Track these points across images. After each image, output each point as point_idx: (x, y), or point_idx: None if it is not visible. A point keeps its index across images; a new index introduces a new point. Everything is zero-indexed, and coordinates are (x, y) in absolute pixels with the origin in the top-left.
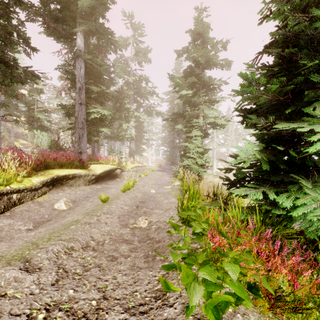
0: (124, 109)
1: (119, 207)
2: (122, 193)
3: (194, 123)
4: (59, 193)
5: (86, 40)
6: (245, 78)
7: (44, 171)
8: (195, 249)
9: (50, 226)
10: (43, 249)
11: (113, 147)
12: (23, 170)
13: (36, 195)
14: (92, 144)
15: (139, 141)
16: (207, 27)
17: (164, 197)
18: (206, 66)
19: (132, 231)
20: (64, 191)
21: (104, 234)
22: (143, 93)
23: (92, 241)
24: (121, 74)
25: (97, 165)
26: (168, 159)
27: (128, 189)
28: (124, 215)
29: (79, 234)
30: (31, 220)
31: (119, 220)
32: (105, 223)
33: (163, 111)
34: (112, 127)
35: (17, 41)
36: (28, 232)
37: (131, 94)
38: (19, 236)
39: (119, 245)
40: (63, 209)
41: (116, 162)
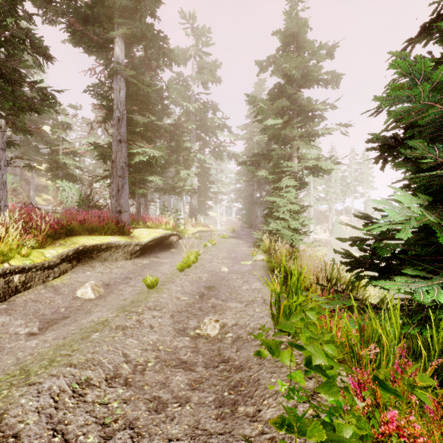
0: (182, 150)
1: (174, 297)
2: (179, 272)
3: (284, 167)
4: (87, 271)
5: (128, 50)
6: (403, 71)
7: (65, 239)
8: (311, 395)
9: (63, 329)
10: (33, 387)
11: (168, 203)
12: (31, 238)
13: (50, 275)
14: (136, 200)
15: (203, 195)
16: (304, 25)
17: (242, 279)
18: (302, 83)
19: (194, 343)
20: (94, 268)
21: (147, 349)
22: (209, 127)
23: (126, 363)
24: (179, 100)
25: (143, 230)
26: (245, 220)
27: (188, 267)
28: (181, 311)
29: (104, 350)
30: (37, 316)
31: (173, 321)
32: (149, 327)
33: (237, 152)
34: (166, 176)
35: (22, 44)
36: (29, 339)
37: (193, 128)
38: (12, 346)
39: (171, 374)
40: (89, 297)
41: (171, 226)
